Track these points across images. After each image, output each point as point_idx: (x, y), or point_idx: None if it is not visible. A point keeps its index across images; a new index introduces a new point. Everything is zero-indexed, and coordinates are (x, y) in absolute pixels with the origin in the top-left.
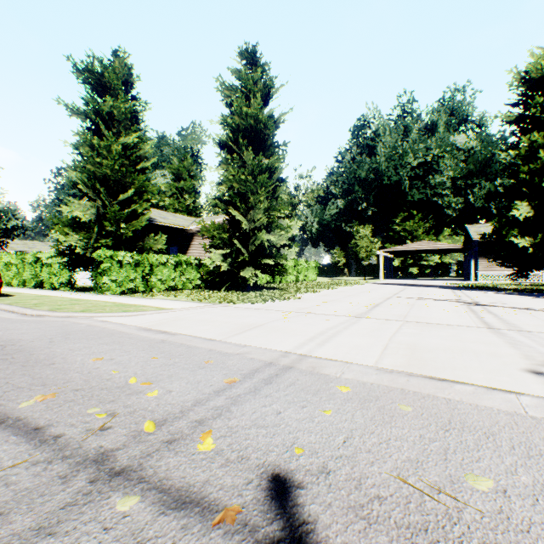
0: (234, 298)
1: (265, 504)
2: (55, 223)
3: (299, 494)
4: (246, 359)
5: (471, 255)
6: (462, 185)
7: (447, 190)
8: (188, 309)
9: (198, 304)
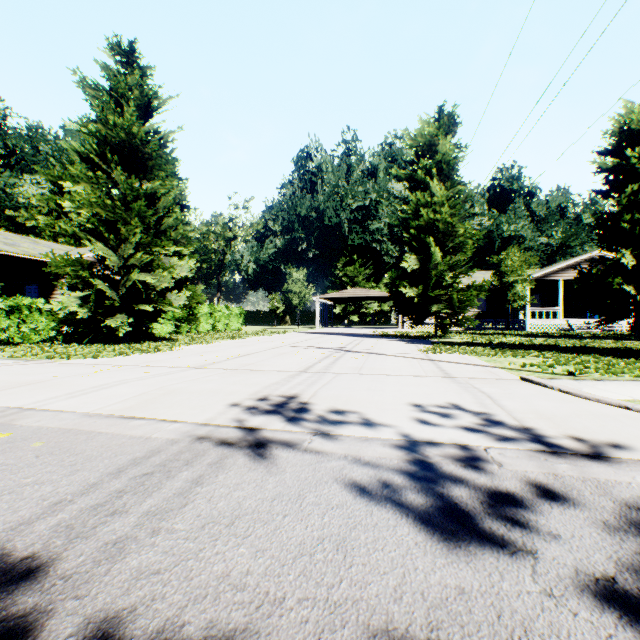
0: (78, 353)
1: None
2: None
3: None
4: None
5: None
6: (400, 233)
7: (385, 237)
8: None
9: (2, 362)
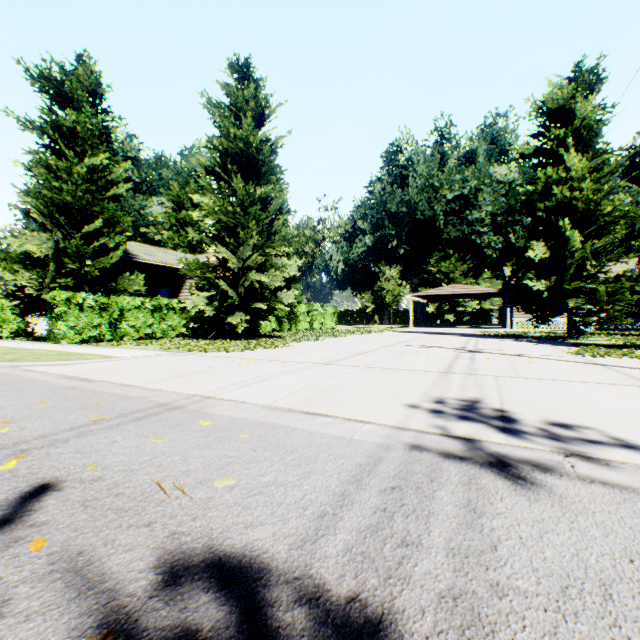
0: (211, 347)
1: (10, 501)
2: (2, 259)
3: (51, 494)
4: (142, 402)
5: (506, 300)
6: (503, 222)
7: (486, 228)
8: (141, 358)
9: (159, 353)
